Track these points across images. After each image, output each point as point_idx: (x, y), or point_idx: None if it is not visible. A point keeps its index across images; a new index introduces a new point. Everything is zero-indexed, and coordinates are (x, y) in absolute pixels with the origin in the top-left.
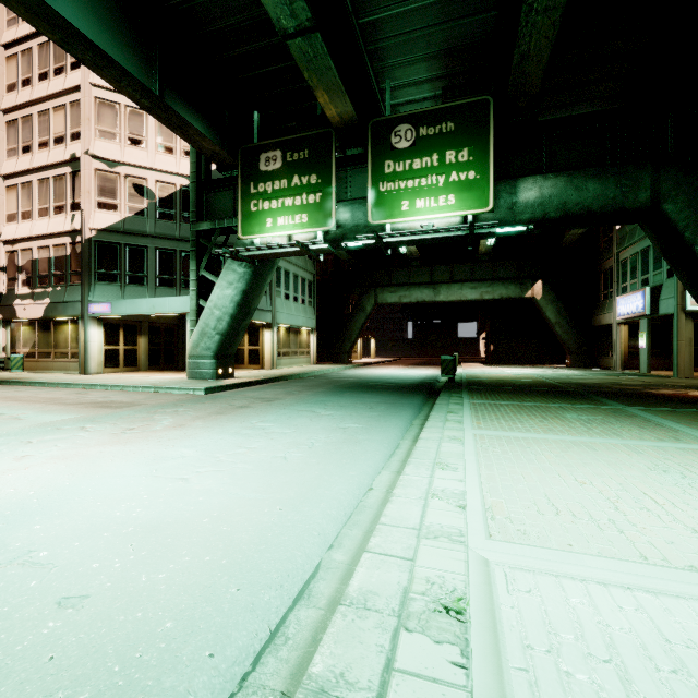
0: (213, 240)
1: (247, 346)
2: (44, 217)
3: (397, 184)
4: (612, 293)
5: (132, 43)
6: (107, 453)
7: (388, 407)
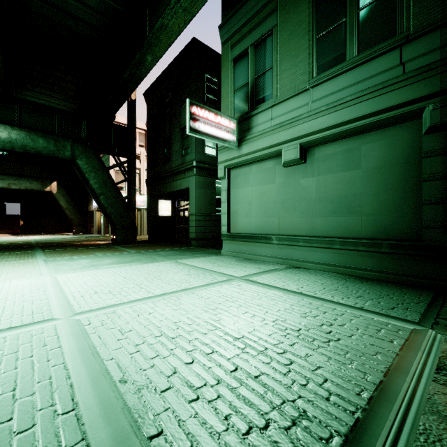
0: None
1: None
2: None
3: None
4: None
5: None
6: None
7: None
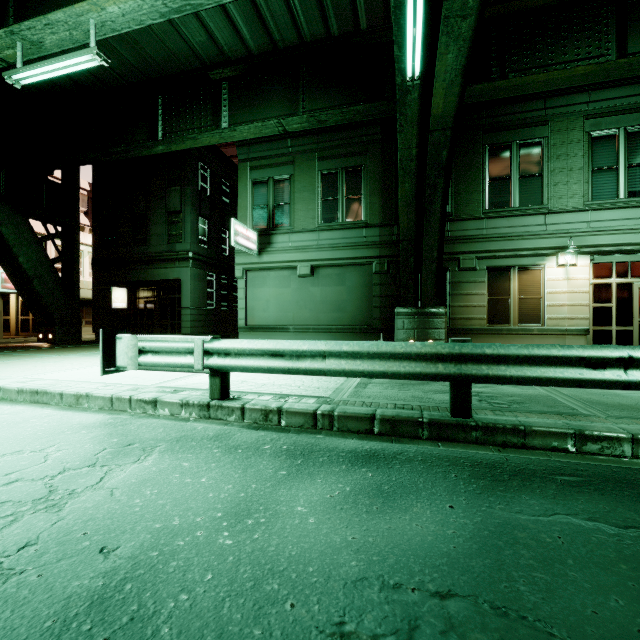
0: None
1: None
2: None
3: None
4: None
5: None
6: None
7: None
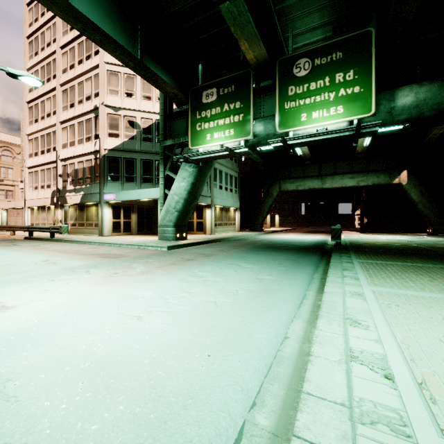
0: (173, 151)
1: (195, 219)
2: (80, 144)
3: (297, 102)
4: None
5: (123, 27)
6: (95, 291)
7: (293, 263)
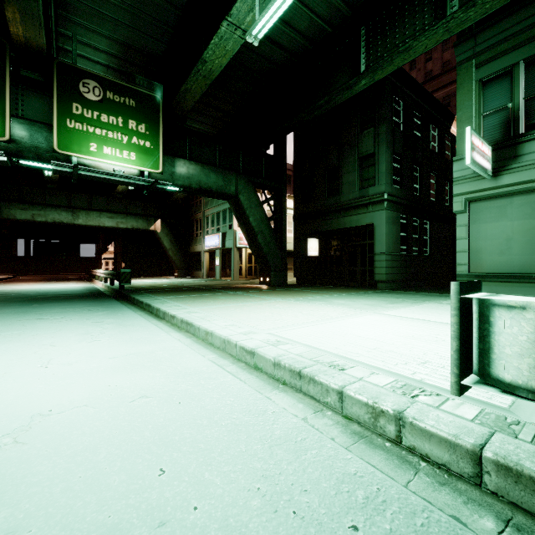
0: None
1: None
2: None
3: (86, 127)
4: (201, 234)
5: None
6: None
7: (104, 308)
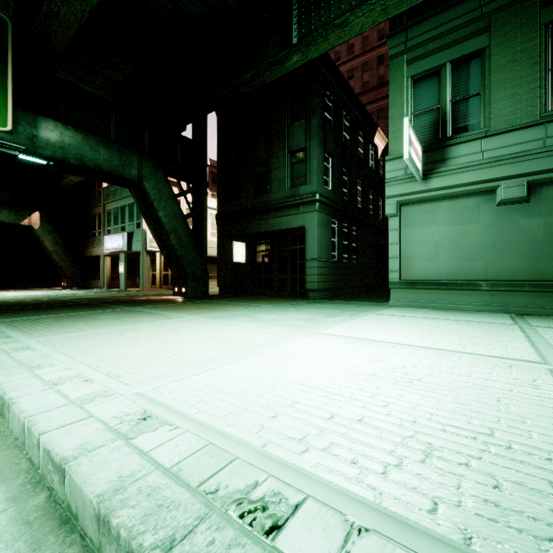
0: None
1: None
2: None
3: None
4: (100, 233)
5: None
6: None
7: None
